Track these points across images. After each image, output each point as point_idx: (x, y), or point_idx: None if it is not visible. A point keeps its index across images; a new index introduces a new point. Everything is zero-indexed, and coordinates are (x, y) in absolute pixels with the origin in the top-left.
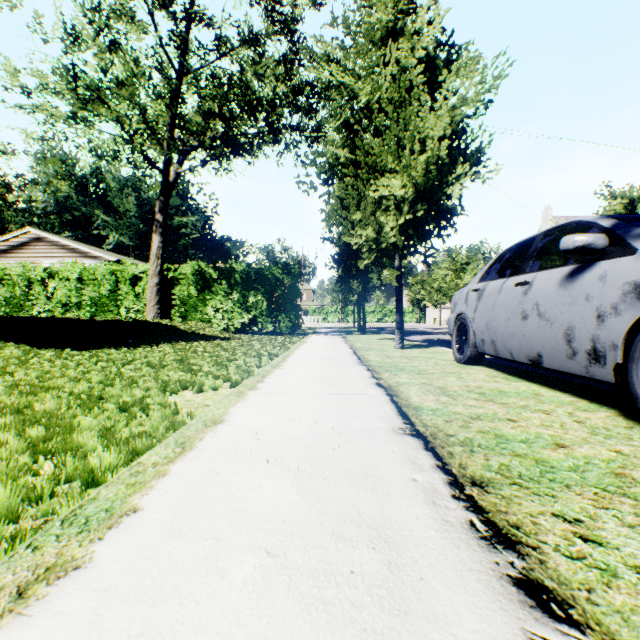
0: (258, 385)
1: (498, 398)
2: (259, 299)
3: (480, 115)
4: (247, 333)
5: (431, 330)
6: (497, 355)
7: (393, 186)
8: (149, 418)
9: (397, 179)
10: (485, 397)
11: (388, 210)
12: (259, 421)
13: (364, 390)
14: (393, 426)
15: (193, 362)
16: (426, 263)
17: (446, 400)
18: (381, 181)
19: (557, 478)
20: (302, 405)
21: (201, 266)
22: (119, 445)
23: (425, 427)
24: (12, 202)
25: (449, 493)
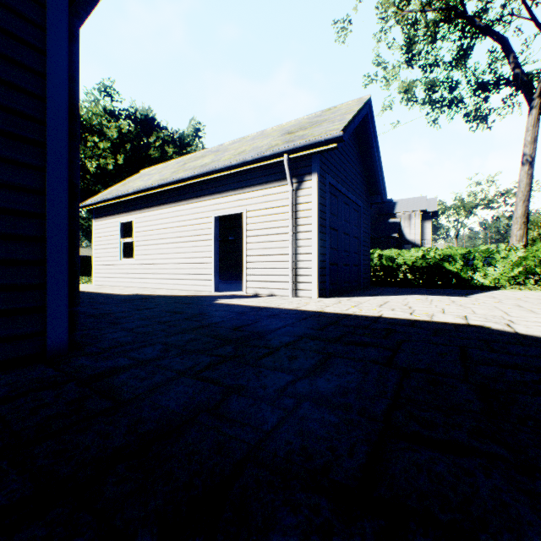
0: None
1: None
2: None
3: None
4: None
5: None
6: None
7: None
8: None
9: None
10: None
11: None
12: None
13: None
14: None
15: None
16: None
17: None
18: None
19: None
20: None
21: None
22: None
23: None
24: None
25: None
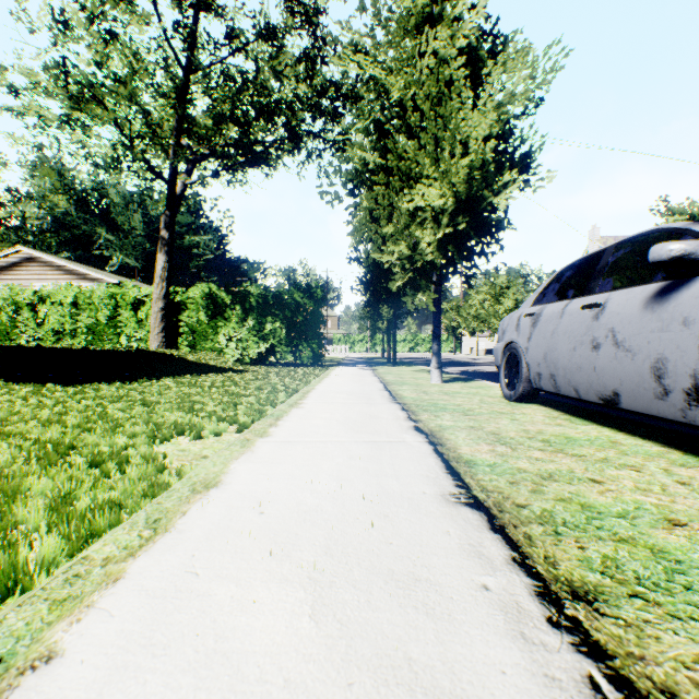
0: (270, 430)
1: (568, 448)
2: (277, 326)
3: (530, 115)
4: (264, 364)
5: (468, 361)
6: (558, 392)
7: (430, 195)
8: (122, 479)
9: (435, 186)
10: (552, 446)
11: (424, 223)
12: (266, 483)
13: (400, 437)
14: (442, 491)
15: (196, 399)
16: (467, 285)
17: (504, 451)
18: (417, 189)
19: (694, 583)
20: (323, 459)
21: (212, 289)
22: (72, 521)
23: (485, 492)
24: (3, 218)
25: (542, 615)
